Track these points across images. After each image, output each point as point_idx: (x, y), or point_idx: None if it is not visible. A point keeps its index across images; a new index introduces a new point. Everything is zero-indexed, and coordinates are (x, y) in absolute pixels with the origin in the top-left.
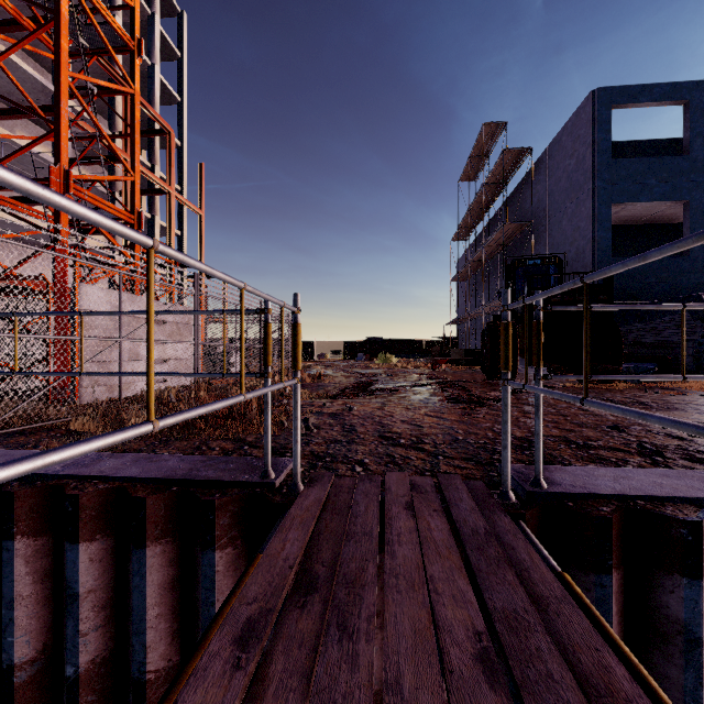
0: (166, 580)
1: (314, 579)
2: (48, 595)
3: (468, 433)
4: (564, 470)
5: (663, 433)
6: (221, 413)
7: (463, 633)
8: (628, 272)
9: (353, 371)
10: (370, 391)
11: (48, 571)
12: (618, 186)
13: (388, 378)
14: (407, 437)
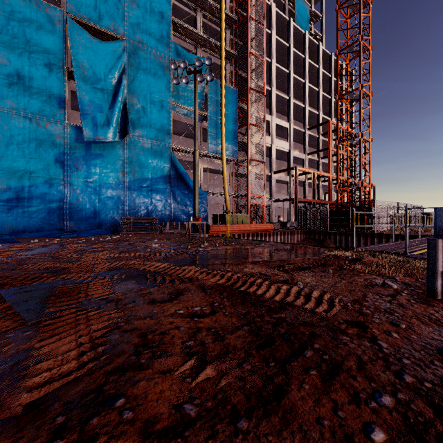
0: None
1: None
2: None
3: None
4: None
5: None
6: (415, 231)
7: None
8: None
9: None
10: None
11: None
12: None
13: None
14: None
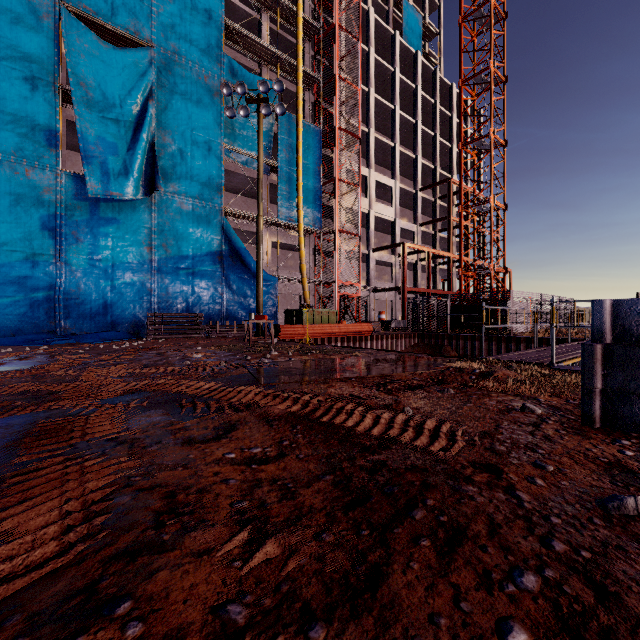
0: None
1: None
2: None
3: None
4: None
5: None
6: (564, 334)
7: None
8: None
9: None
10: None
11: None
12: None
13: None
14: None
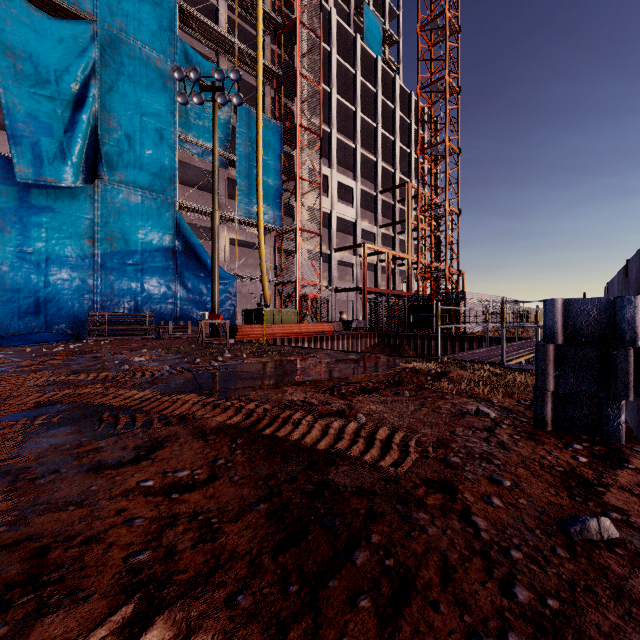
0: None
1: None
2: None
3: None
4: None
5: None
6: (512, 333)
7: None
8: None
9: None
10: None
11: None
12: None
13: None
14: None
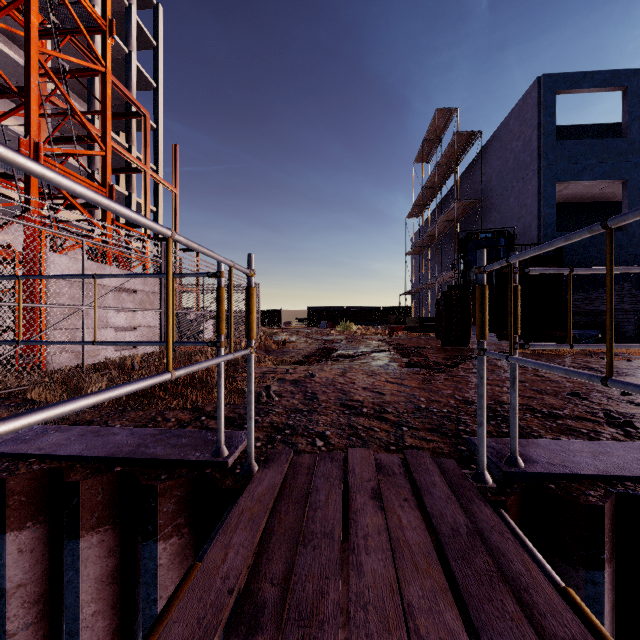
0: (105, 572)
1: (259, 608)
2: None
3: (430, 401)
4: (537, 444)
5: (625, 401)
6: (182, 380)
7: None
8: (571, 245)
9: (316, 337)
10: (332, 357)
11: None
12: (562, 166)
13: (349, 345)
14: (369, 405)
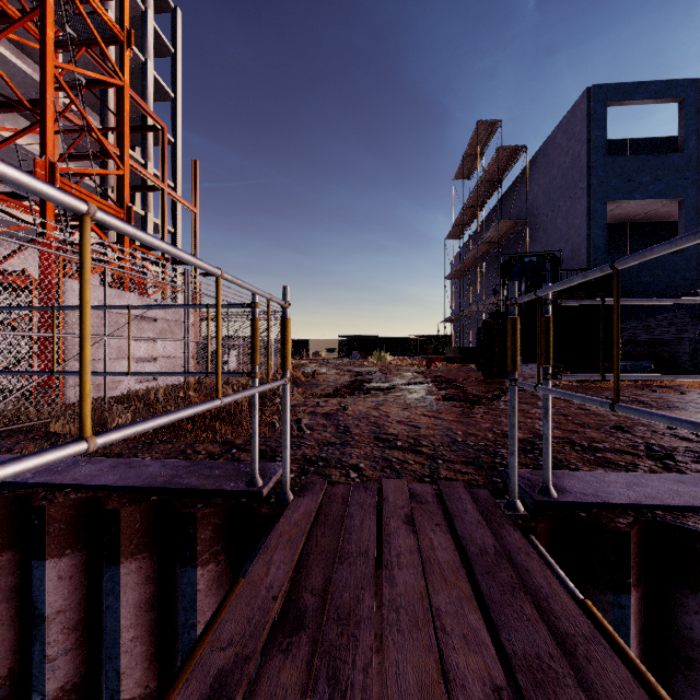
0: (143, 599)
1: (301, 612)
2: (14, 615)
3: (467, 435)
4: (573, 475)
5: (669, 434)
6: (210, 413)
7: (479, 688)
8: (623, 270)
9: (348, 369)
10: (365, 389)
11: (14, 589)
12: (614, 183)
13: (383, 377)
14: (404, 439)
